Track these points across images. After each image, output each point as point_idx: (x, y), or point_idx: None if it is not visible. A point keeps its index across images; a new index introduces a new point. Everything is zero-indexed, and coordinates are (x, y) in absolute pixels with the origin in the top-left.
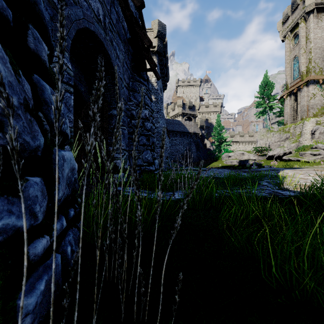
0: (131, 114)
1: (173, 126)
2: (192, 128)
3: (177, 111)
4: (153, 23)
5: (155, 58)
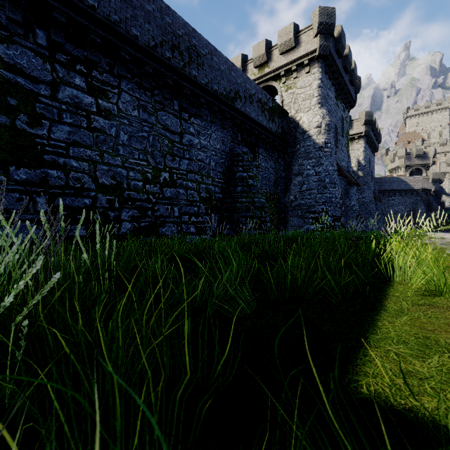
0: (346, 205)
1: (390, 184)
2: (419, 184)
3: (397, 163)
4: (360, 114)
5: (362, 141)
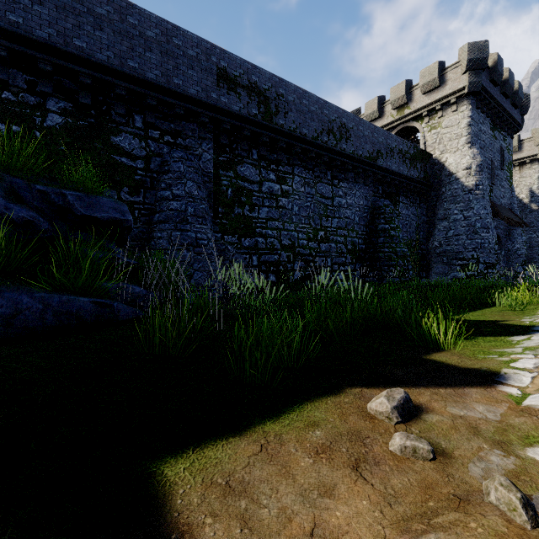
0: (508, 249)
1: None
2: None
3: None
4: (534, 131)
5: (537, 165)
